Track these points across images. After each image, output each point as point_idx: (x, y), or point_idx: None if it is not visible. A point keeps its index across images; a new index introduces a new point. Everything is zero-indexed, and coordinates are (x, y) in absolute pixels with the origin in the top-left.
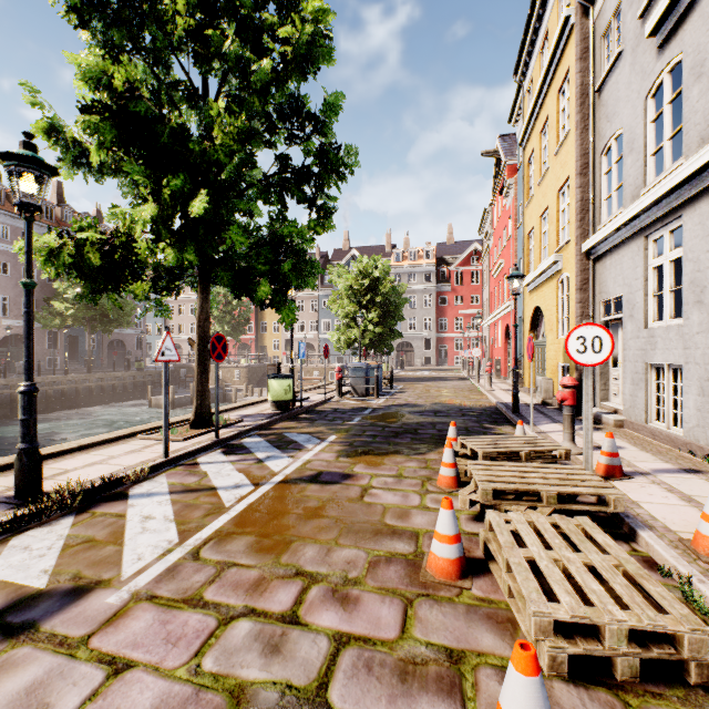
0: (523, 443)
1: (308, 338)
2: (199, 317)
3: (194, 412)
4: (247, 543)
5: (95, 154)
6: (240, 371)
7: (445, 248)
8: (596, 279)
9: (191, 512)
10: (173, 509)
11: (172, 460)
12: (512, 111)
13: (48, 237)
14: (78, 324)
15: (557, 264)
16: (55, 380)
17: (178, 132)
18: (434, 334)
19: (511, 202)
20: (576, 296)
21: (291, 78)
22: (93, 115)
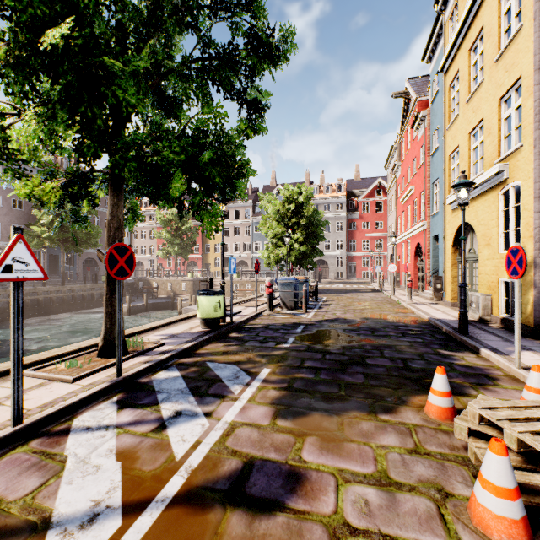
0: None
1: (243, 257)
2: (109, 226)
3: (102, 338)
4: None
5: None
6: (187, 284)
7: (354, 184)
8: None
9: None
10: None
11: (28, 427)
12: (426, 47)
13: None
14: (55, 245)
15: (501, 174)
16: (32, 291)
17: None
18: (345, 253)
19: (424, 132)
20: (534, 205)
21: None
22: None
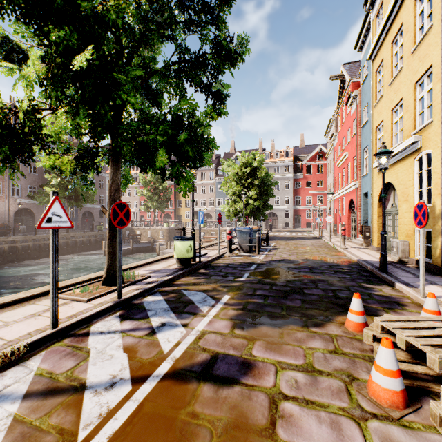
0: None
1: (208, 210)
2: (110, 188)
3: (105, 271)
4: None
5: None
6: (163, 232)
7: (299, 150)
8: None
9: None
10: None
11: (61, 330)
12: (358, 39)
13: None
14: (61, 201)
15: (416, 143)
16: (45, 237)
17: None
18: (292, 207)
19: (356, 108)
20: (441, 169)
21: None
22: None
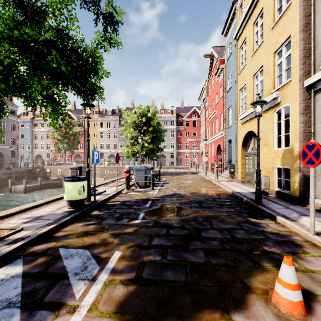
0: None
1: (112, 152)
2: None
3: None
4: None
5: None
6: None
7: (180, 109)
8: (317, 105)
9: None
10: None
11: None
12: (225, 26)
13: None
14: None
15: (276, 99)
16: None
17: None
18: (175, 150)
19: (223, 77)
20: (300, 118)
21: None
22: None
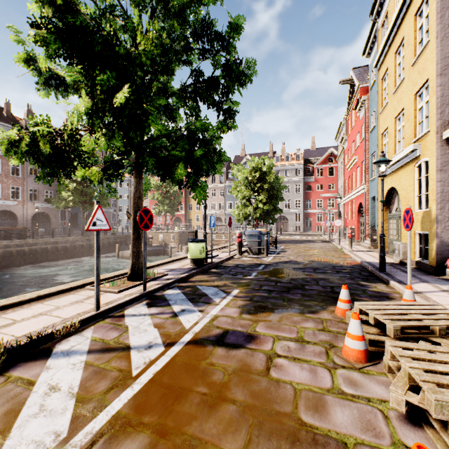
0: (428, 313)
1: (218, 214)
2: (134, 196)
3: (130, 268)
4: (139, 447)
5: (44, 62)
6: (174, 235)
7: (310, 153)
8: None
9: (96, 382)
10: (82, 375)
11: (103, 312)
12: (366, 46)
13: (11, 131)
14: (76, 205)
15: (415, 151)
16: (62, 240)
17: (108, 39)
18: (302, 210)
19: (364, 113)
20: (437, 176)
21: (202, 1)
22: (41, 29)
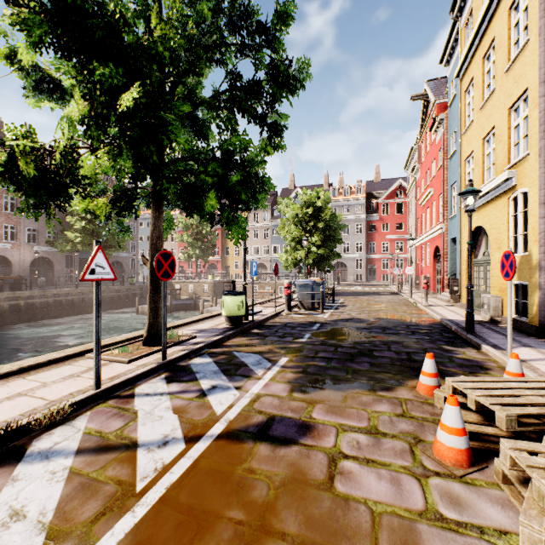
0: None
1: (261, 259)
2: (152, 235)
3: (146, 329)
4: None
5: (25, 52)
6: (208, 286)
7: (373, 185)
8: None
9: (81, 503)
10: (62, 492)
11: (104, 391)
12: (444, 51)
13: None
14: (86, 249)
15: (510, 180)
16: (67, 292)
17: (112, 21)
18: (364, 255)
19: (442, 135)
20: (539, 211)
21: None
22: (21, 7)
